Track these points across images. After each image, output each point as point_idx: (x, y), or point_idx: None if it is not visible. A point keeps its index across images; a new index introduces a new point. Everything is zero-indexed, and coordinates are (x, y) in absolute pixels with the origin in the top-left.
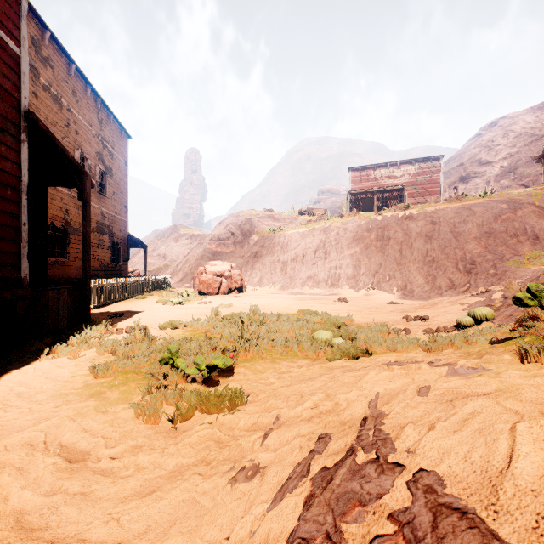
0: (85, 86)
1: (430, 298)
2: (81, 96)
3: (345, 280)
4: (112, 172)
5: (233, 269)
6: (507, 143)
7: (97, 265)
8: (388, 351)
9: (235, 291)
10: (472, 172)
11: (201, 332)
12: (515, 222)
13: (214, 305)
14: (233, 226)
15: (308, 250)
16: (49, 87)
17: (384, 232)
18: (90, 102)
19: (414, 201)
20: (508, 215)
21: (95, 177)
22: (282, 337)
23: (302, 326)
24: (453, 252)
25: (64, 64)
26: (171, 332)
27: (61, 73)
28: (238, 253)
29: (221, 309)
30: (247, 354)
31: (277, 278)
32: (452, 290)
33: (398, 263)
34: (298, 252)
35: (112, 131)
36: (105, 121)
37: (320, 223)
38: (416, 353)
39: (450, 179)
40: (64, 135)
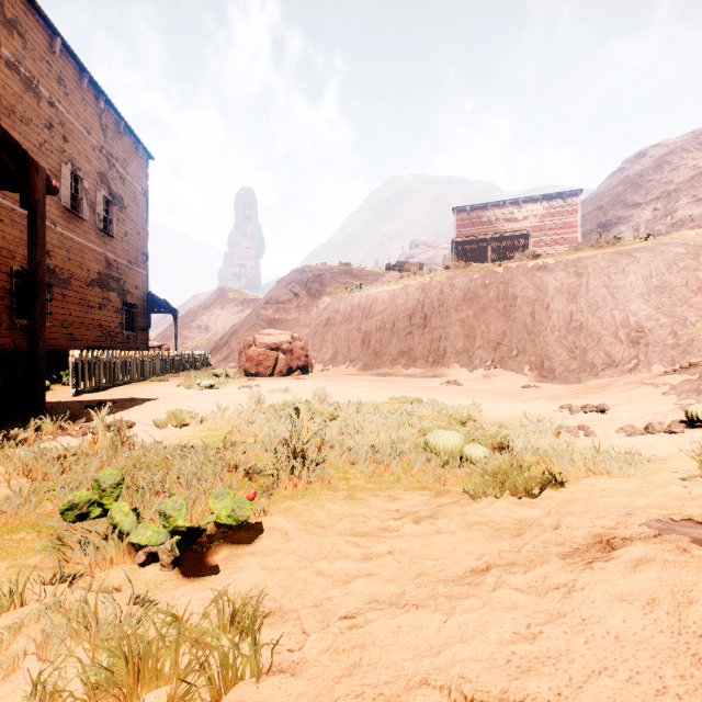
0: (79, 74)
1: (581, 380)
2: (72, 87)
3: (453, 356)
4: (123, 204)
5: (295, 340)
6: (662, 178)
7: (99, 334)
8: (588, 474)
9: (296, 371)
10: (614, 216)
11: (224, 433)
12: (699, 271)
13: (262, 390)
14: (296, 284)
15: (401, 314)
16: (17, 66)
17: (508, 288)
18: (87, 98)
19: (542, 251)
20: (688, 262)
21: (96, 207)
22: (368, 441)
23: (401, 422)
24: (610, 314)
25: (43, 35)
26: (172, 433)
27: (38, 48)
28: (303, 321)
29: (271, 396)
30: (297, 479)
31: (357, 354)
32: (612, 368)
33: (529, 331)
34: (387, 317)
35: (123, 145)
36: (112, 130)
37: (417, 279)
38: (677, 483)
39: (586, 227)
40: (43, 140)
